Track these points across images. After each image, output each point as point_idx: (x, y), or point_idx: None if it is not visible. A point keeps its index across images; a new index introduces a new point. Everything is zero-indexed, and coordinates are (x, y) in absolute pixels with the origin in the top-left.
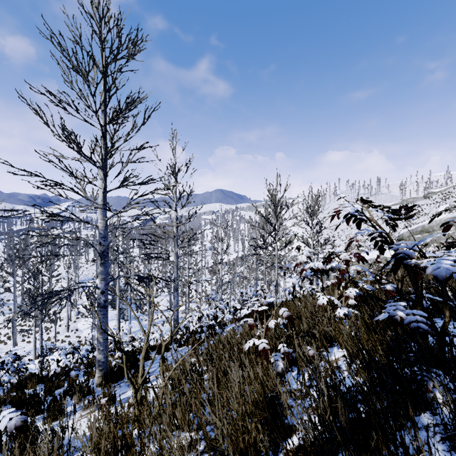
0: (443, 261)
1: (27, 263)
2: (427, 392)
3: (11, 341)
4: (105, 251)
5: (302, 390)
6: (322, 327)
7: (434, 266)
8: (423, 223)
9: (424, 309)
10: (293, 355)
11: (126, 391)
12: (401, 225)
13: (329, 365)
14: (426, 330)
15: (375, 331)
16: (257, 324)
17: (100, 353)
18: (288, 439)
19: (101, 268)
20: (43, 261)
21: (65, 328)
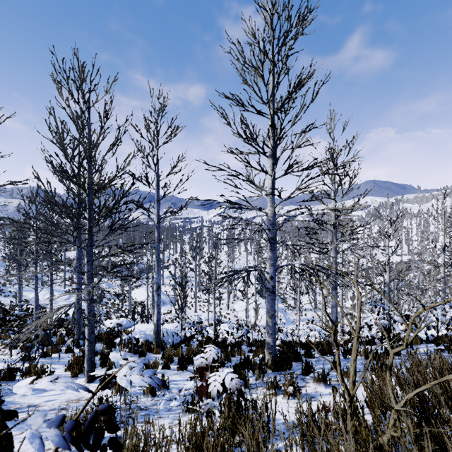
0: None
1: (202, 251)
2: None
3: (193, 308)
4: (273, 238)
5: None
6: None
7: None
8: None
9: None
10: None
11: (303, 386)
12: None
13: None
14: None
15: None
16: None
17: (269, 336)
18: None
19: (270, 254)
20: (226, 244)
21: (225, 306)
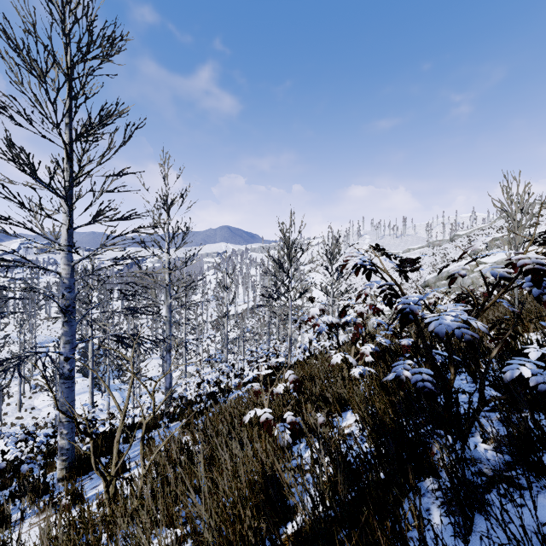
0: (445, 316)
1: None
2: (431, 455)
3: None
4: (70, 306)
5: (303, 466)
6: (335, 389)
7: (437, 322)
8: (449, 268)
9: (433, 366)
10: (300, 425)
11: (98, 484)
12: (427, 270)
13: (340, 432)
14: (431, 389)
15: (389, 391)
16: (260, 391)
17: (63, 438)
18: (289, 522)
19: (65, 328)
20: None
21: (15, 407)
